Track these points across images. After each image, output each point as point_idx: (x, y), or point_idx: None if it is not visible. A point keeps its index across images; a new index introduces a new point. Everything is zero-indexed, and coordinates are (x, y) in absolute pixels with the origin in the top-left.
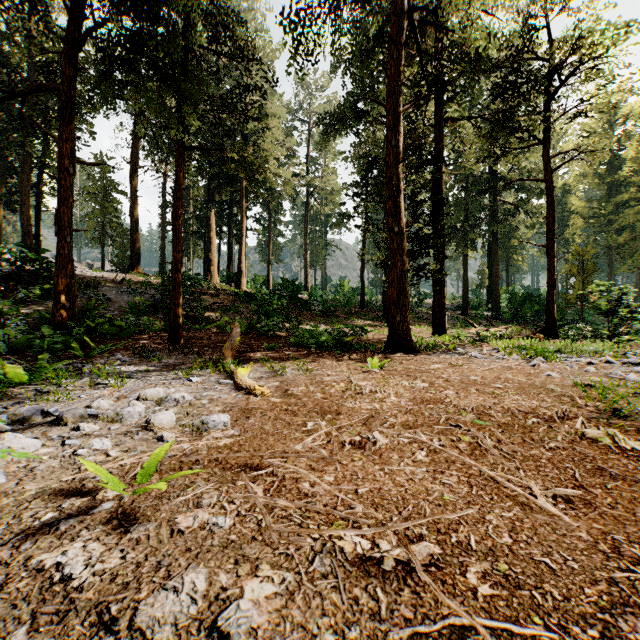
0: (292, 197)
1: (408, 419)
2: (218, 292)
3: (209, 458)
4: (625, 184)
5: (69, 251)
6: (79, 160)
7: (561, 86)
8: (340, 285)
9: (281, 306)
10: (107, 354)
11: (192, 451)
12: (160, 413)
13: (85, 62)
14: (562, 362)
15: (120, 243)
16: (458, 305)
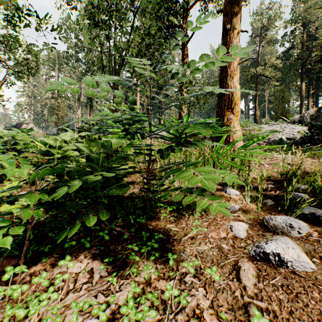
0: None
1: None
2: None
3: None
4: None
5: None
6: None
7: None
8: None
9: None
10: None
11: None
12: None
13: None
14: None
15: None
16: None
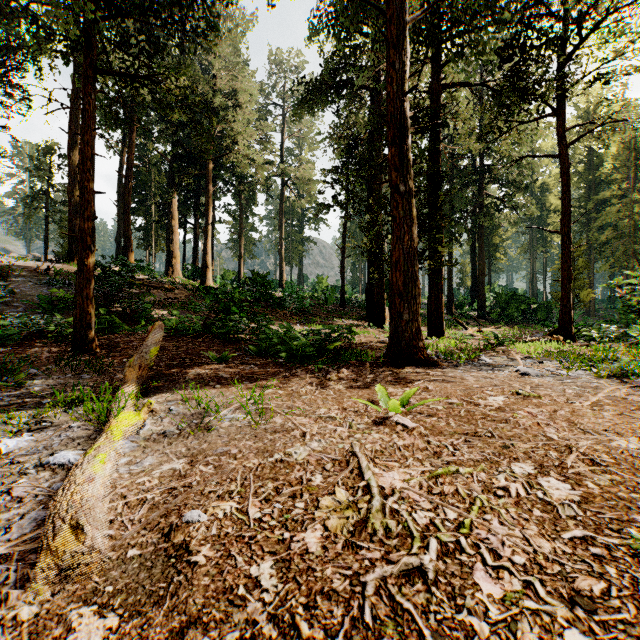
0: (266, 186)
1: None
2: (174, 286)
3: None
4: (604, 183)
5: None
6: None
7: (580, 42)
8: (318, 282)
9: (250, 303)
10: None
11: None
12: None
13: (10, 7)
14: None
15: (66, 231)
16: None
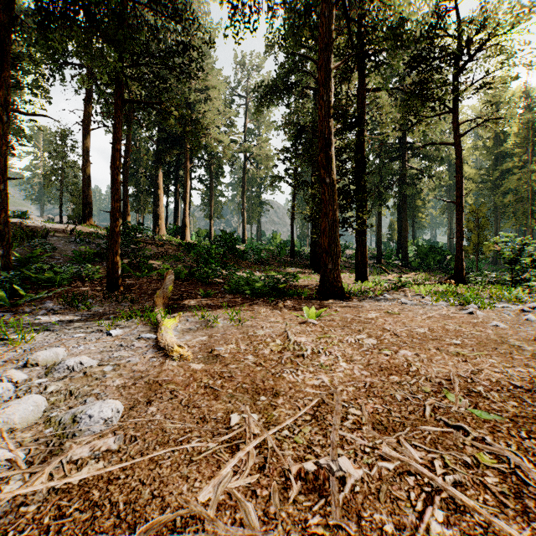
0: (231, 161)
1: (376, 409)
2: (163, 242)
3: (29, 533)
4: (508, 155)
5: (3, 199)
6: (15, 109)
7: (469, 60)
8: (273, 238)
9: (220, 255)
10: (38, 302)
11: (12, 504)
12: (16, 402)
13: None
14: (492, 309)
15: (76, 199)
16: (373, 255)
